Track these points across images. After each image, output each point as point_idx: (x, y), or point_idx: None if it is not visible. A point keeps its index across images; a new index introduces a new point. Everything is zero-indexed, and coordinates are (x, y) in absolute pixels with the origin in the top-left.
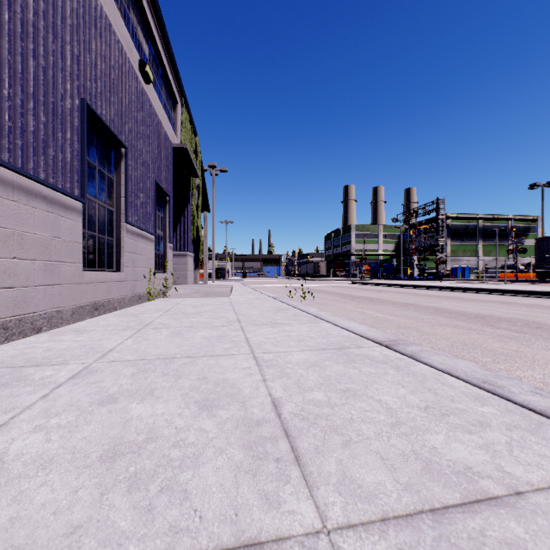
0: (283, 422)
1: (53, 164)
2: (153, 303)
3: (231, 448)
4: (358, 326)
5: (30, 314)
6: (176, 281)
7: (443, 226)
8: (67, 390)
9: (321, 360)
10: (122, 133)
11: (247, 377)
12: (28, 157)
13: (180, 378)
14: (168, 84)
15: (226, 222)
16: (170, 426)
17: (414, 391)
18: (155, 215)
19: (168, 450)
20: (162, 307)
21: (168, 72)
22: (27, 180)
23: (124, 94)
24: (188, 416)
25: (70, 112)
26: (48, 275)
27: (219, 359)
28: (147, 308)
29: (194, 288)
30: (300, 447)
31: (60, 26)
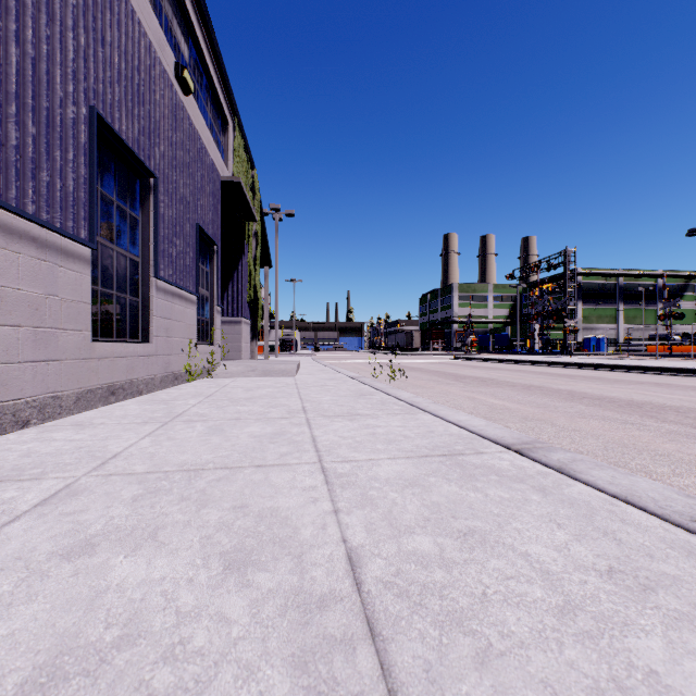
0: (365, 601)
1: (47, 194)
2: (193, 385)
3: (268, 665)
4: (472, 420)
5: (11, 402)
6: (227, 356)
7: (573, 284)
8: (23, 528)
9: (423, 475)
10: (150, 158)
11: (310, 506)
12: (8, 182)
13: (204, 506)
14: (216, 99)
15: (293, 280)
16: (168, 608)
17: (581, 536)
18: (198, 268)
19: (152, 670)
20: (204, 390)
21: (215, 83)
22: (6, 213)
23: (153, 105)
24: (203, 585)
25: (73, 123)
26: (39, 347)
27: (270, 472)
28: (183, 392)
29: (250, 365)
30: (397, 665)
31: (58, 4)
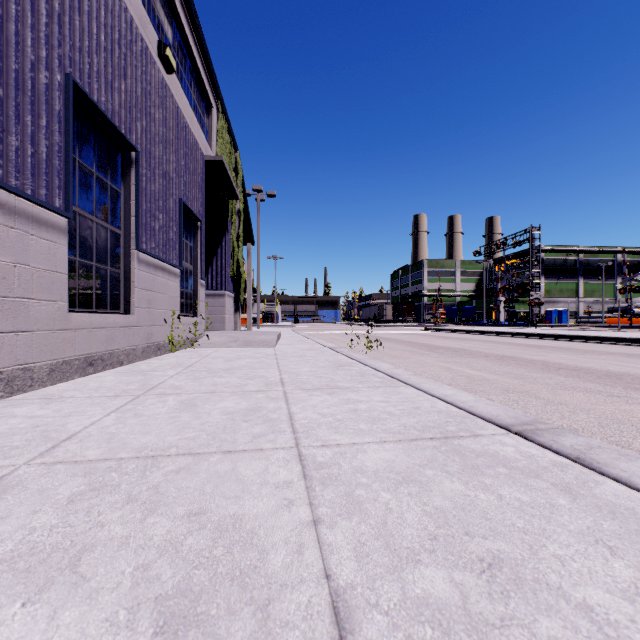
0: None
1: (16, 159)
2: (175, 355)
3: None
4: (459, 395)
5: None
6: (212, 327)
7: (537, 260)
8: None
9: (418, 466)
10: (132, 132)
11: (283, 512)
12: None
13: (152, 512)
14: (200, 82)
15: (275, 257)
16: None
17: None
18: (181, 243)
19: None
20: (185, 360)
21: (198, 66)
22: None
23: (134, 80)
24: None
25: (46, 89)
26: (7, 317)
27: (239, 461)
28: (164, 363)
29: (232, 335)
30: None
31: None
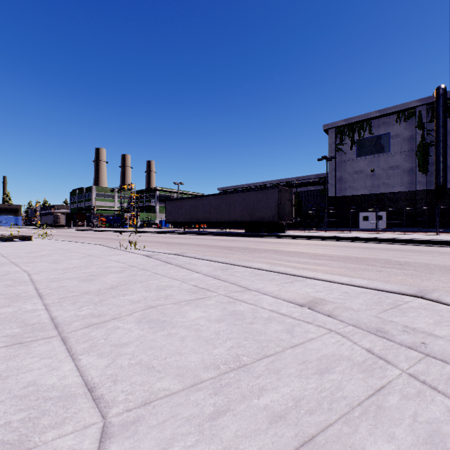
0: None
1: None
2: None
3: None
4: None
5: None
6: None
7: (134, 198)
8: None
9: None
10: None
11: None
12: None
13: None
14: None
15: None
16: None
17: None
18: None
19: None
20: None
21: None
22: None
23: None
24: None
25: None
26: None
27: None
28: None
29: None
30: None
31: None
